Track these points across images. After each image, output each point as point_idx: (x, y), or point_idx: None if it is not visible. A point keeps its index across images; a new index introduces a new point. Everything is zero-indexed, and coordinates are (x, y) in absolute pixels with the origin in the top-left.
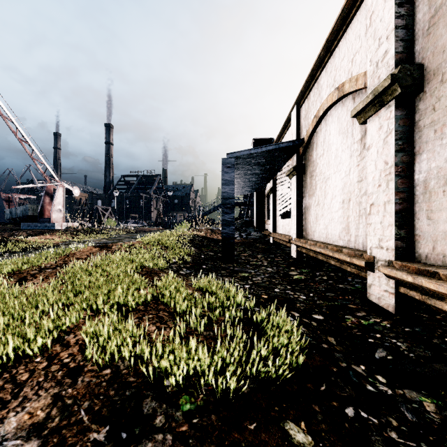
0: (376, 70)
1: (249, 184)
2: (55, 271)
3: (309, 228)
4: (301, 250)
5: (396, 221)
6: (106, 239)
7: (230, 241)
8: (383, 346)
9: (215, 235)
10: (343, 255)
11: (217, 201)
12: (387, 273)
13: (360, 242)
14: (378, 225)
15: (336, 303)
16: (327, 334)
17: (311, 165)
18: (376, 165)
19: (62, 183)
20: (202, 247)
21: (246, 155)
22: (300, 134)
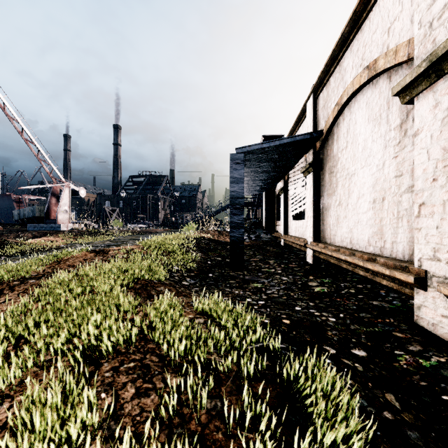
0: (430, 32)
1: (259, 183)
2: (38, 282)
3: (328, 230)
4: (318, 255)
5: None
6: (110, 241)
7: (240, 245)
8: None
9: (222, 237)
10: (379, 266)
11: (225, 201)
12: None
13: (398, 249)
14: (432, 230)
15: (376, 329)
16: (383, 388)
17: (330, 161)
18: (430, 154)
19: (68, 183)
20: (209, 251)
21: (258, 150)
22: (317, 126)
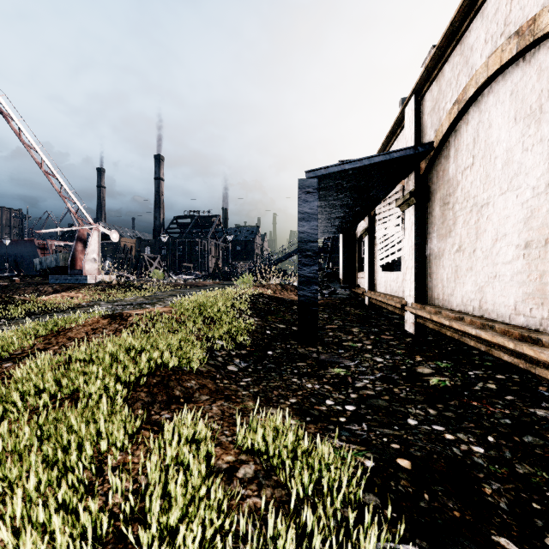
0: None
1: (335, 222)
2: (12, 368)
3: (440, 288)
4: (425, 323)
5: None
6: (144, 298)
7: (312, 308)
8: None
9: (287, 293)
10: None
11: (289, 247)
12: None
13: None
14: None
15: None
16: None
17: (443, 187)
18: None
19: (97, 226)
20: (269, 315)
21: (337, 173)
22: (422, 139)
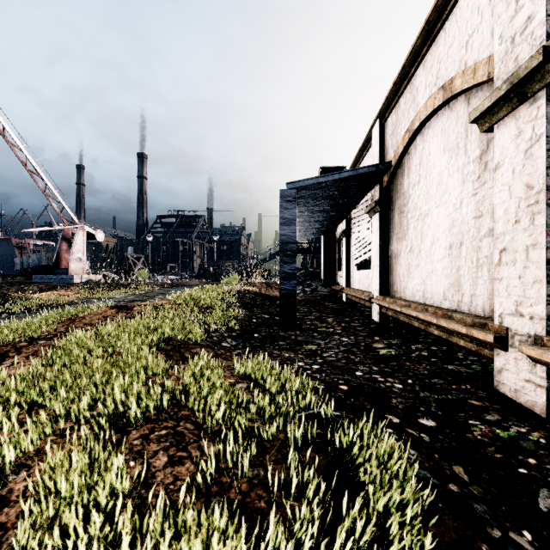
0: (511, 48)
1: (315, 224)
2: (49, 343)
3: (398, 282)
4: (386, 312)
5: (548, 276)
6: (134, 296)
7: (291, 300)
8: (546, 485)
9: (271, 291)
10: (455, 323)
11: (274, 247)
12: (537, 356)
13: (478, 304)
14: (514, 281)
15: (449, 397)
16: (451, 460)
17: (400, 198)
18: (511, 192)
19: (82, 225)
20: (255, 307)
21: (313, 185)
22: (385, 157)
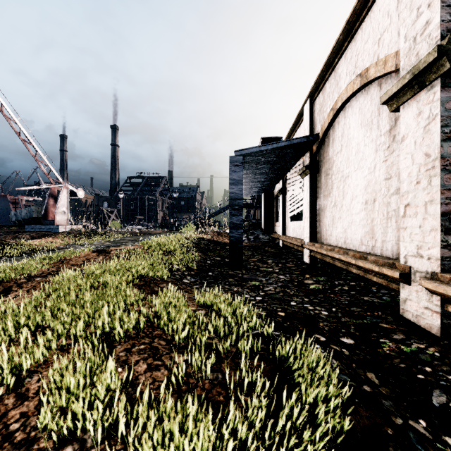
0: (414, 46)
1: (257, 184)
2: (44, 280)
3: (324, 231)
4: (315, 255)
5: (442, 225)
6: (109, 242)
7: (239, 245)
8: (439, 386)
9: (221, 238)
10: (370, 263)
11: (223, 203)
12: (433, 288)
13: (388, 248)
14: (416, 229)
15: (365, 321)
16: (365, 368)
17: (326, 163)
18: (414, 159)
19: (66, 184)
20: (208, 251)
21: (256, 152)
22: (314, 130)
